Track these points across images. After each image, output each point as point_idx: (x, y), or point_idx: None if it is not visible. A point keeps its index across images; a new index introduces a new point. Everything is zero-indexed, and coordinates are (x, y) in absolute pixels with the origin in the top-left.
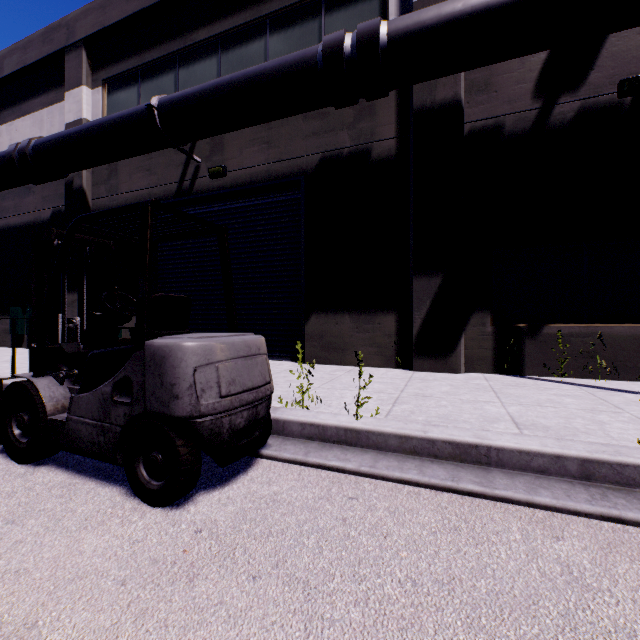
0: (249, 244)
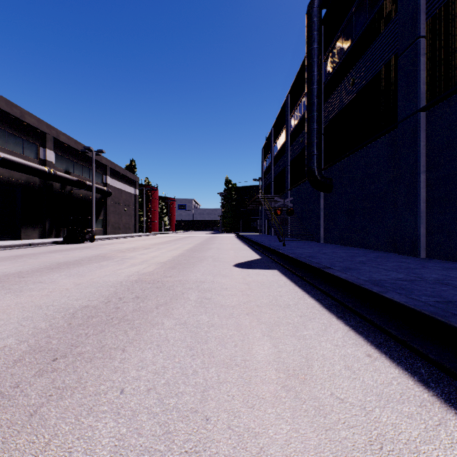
0: None
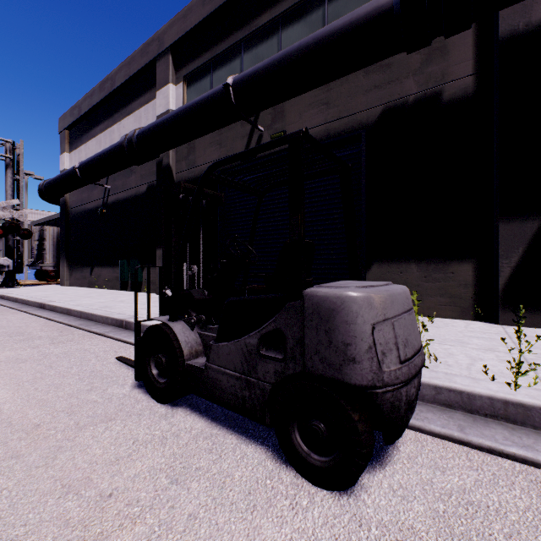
0: (307, 200)
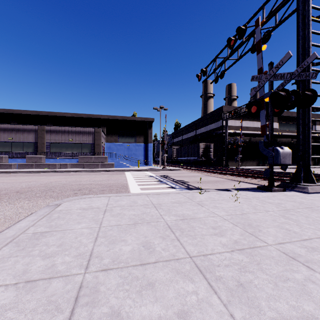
0: None
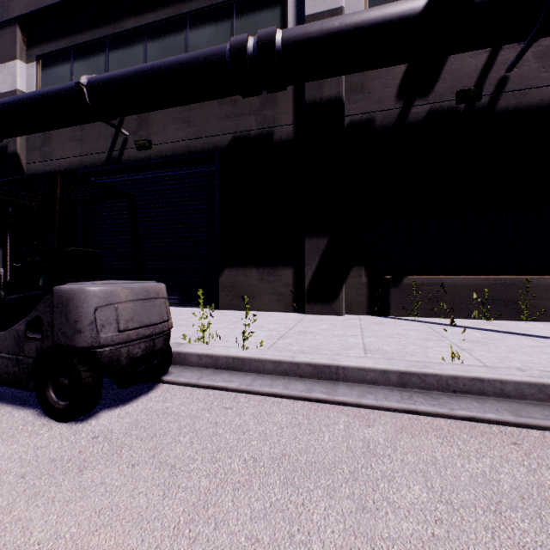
0: (172, 208)
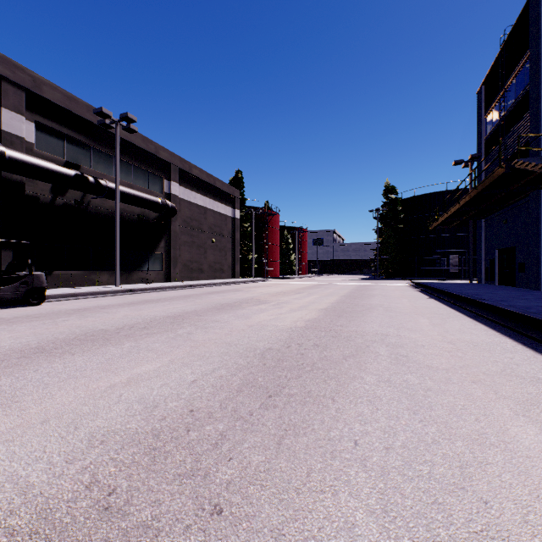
0: None
